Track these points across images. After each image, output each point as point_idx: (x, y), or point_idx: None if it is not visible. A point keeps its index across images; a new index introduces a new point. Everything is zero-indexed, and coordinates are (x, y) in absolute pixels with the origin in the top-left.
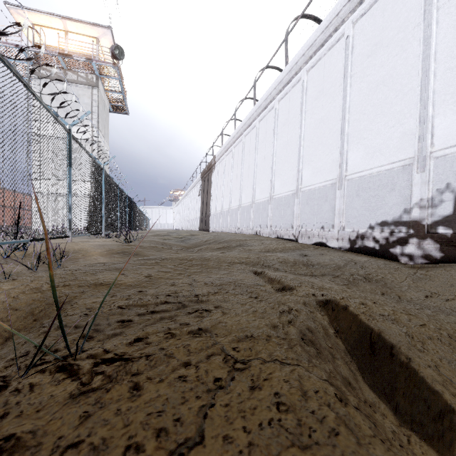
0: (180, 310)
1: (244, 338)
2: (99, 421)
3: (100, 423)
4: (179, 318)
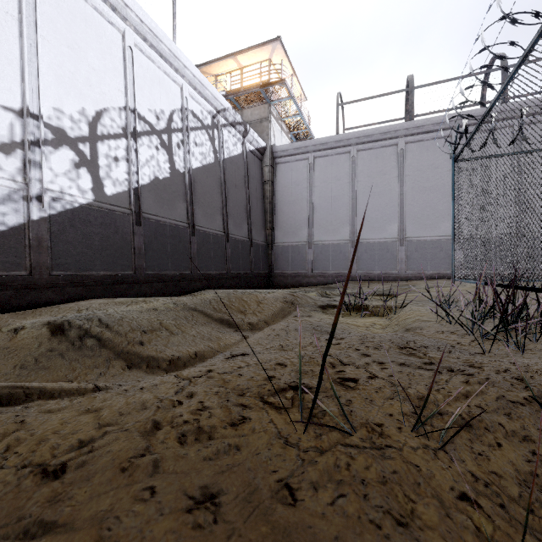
0: (50, 507)
1: (147, 389)
2: (293, 376)
3: (293, 375)
4: (119, 460)
